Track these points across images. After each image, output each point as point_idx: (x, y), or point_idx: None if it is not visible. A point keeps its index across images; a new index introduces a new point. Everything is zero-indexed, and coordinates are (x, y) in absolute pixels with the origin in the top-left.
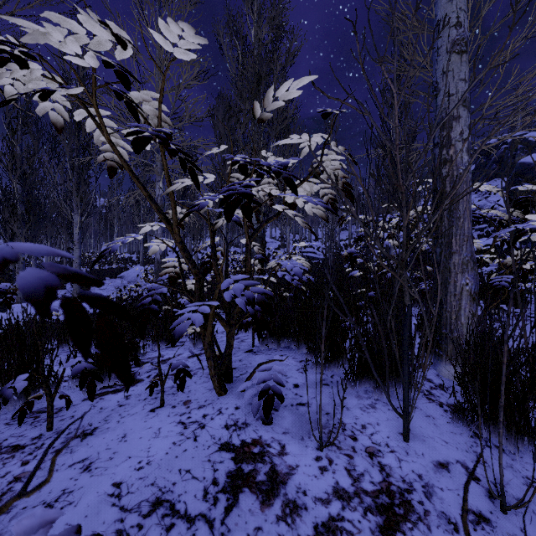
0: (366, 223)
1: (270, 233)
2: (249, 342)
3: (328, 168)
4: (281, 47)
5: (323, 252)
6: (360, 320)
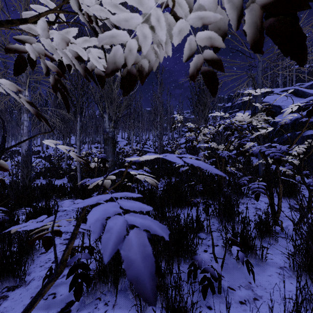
0: (191, 129)
1: (121, 135)
2: None
3: None
4: (127, 3)
5: (154, 148)
6: (201, 224)
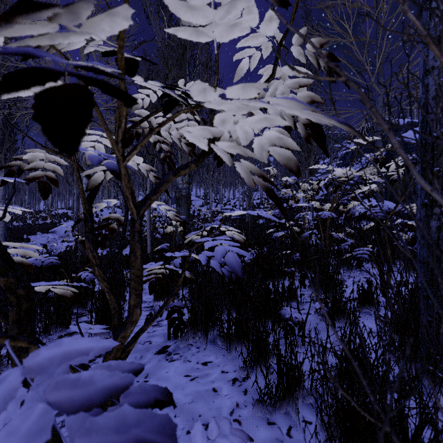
0: (288, 184)
1: (196, 192)
2: (165, 329)
3: (286, 87)
4: None
5: (240, 209)
6: (294, 293)
